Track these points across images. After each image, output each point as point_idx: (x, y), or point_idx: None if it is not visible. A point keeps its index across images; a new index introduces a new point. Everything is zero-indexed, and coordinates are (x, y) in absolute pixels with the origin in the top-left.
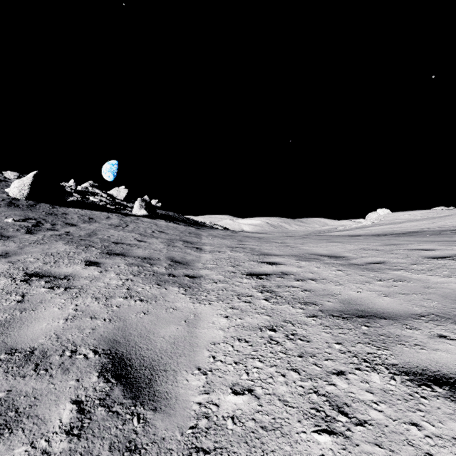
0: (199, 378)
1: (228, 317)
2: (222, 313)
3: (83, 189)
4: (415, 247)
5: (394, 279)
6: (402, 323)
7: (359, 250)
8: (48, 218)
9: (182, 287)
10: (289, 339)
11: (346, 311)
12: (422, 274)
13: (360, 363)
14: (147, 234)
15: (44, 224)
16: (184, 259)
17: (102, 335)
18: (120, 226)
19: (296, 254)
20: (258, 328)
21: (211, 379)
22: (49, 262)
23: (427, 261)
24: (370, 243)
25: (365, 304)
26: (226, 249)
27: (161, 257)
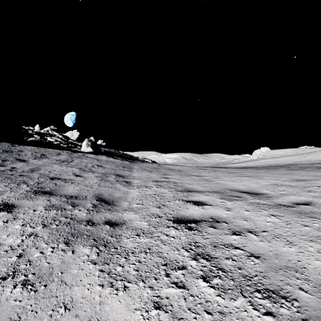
0: None
1: None
2: None
3: (44, 132)
4: None
5: None
6: None
7: (273, 186)
8: (3, 155)
9: (96, 246)
10: None
11: None
12: None
13: None
14: (86, 169)
15: None
16: (112, 197)
17: None
18: (66, 161)
19: (217, 189)
20: None
21: None
22: None
23: None
24: (278, 178)
25: None
26: (153, 183)
27: (89, 195)
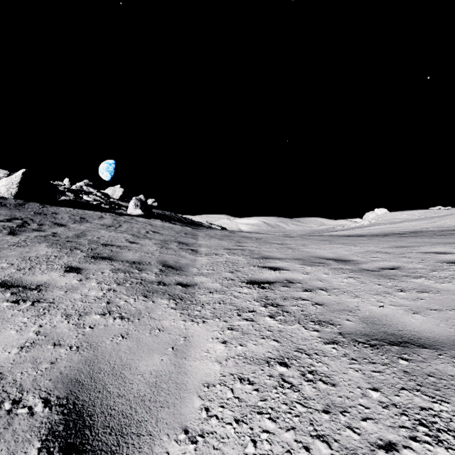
0: (186, 450)
1: (226, 342)
2: (219, 336)
3: (77, 188)
4: (428, 250)
5: (417, 289)
6: (449, 354)
7: (367, 253)
8: (36, 218)
9: (173, 299)
10: (307, 380)
11: (373, 335)
12: (448, 283)
13: (415, 426)
14: (141, 235)
15: (30, 224)
16: (178, 263)
17: (61, 373)
18: (113, 226)
19: (299, 257)
20: (264, 360)
21: (203, 452)
22: (24, 268)
23: (447, 266)
24: (377, 245)
25: (393, 324)
26: (224, 251)
27: (152, 261)
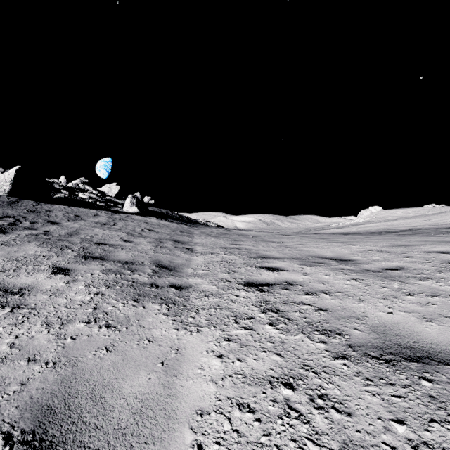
0: None
1: (222, 356)
2: (214, 348)
3: (73, 186)
4: (430, 249)
5: (426, 293)
6: None
7: (367, 252)
8: (29, 216)
9: (165, 303)
10: (317, 407)
11: (386, 348)
12: None
13: None
14: (135, 233)
15: (22, 222)
16: (172, 263)
17: (31, 398)
18: (108, 224)
19: (298, 256)
20: (266, 380)
21: None
22: (8, 269)
23: None
24: (377, 243)
25: (407, 335)
26: (220, 250)
27: (145, 261)
